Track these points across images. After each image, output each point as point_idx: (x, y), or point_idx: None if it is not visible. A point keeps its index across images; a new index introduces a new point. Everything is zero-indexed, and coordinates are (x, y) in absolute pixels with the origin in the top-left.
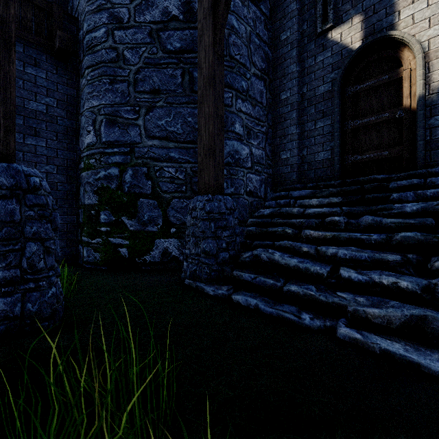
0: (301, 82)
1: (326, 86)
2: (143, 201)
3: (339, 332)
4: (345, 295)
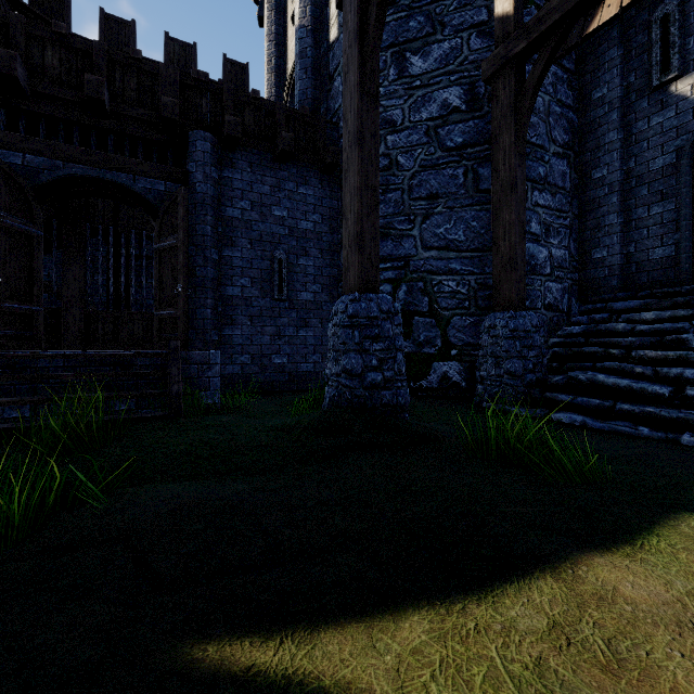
0: (625, 154)
1: (667, 157)
2: (419, 320)
3: (683, 439)
4: (691, 411)
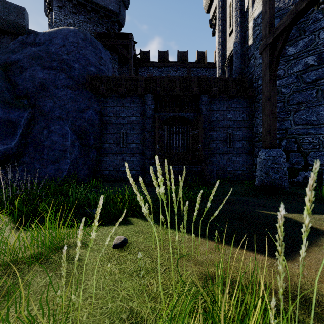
0: None
1: None
2: (292, 154)
3: None
4: None
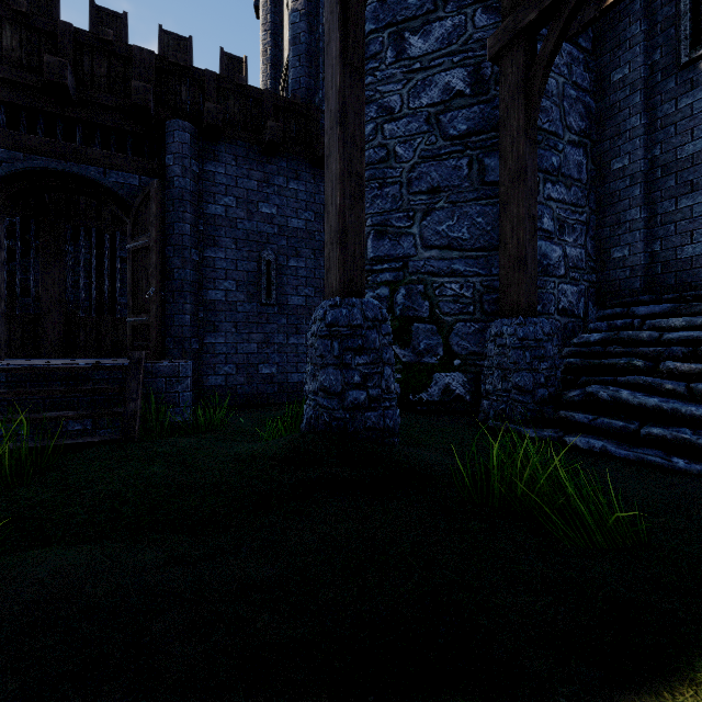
0: (649, 141)
1: (698, 143)
2: (419, 326)
3: None
4: None
